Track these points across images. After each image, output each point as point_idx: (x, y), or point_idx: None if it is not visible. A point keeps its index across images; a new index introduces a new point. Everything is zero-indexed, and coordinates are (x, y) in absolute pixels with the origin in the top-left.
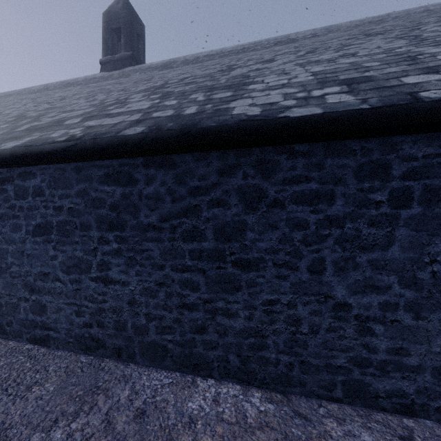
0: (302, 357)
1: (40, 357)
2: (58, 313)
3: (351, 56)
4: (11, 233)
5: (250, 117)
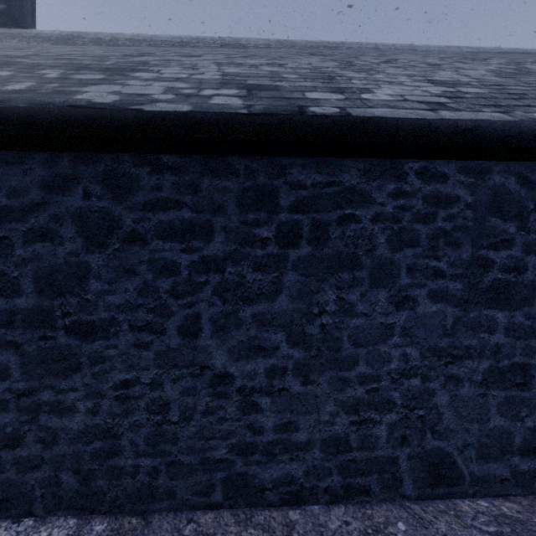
0: (170, 456)
1: None
2: None
3: (277, 66)
4: None
5: (90, 104)
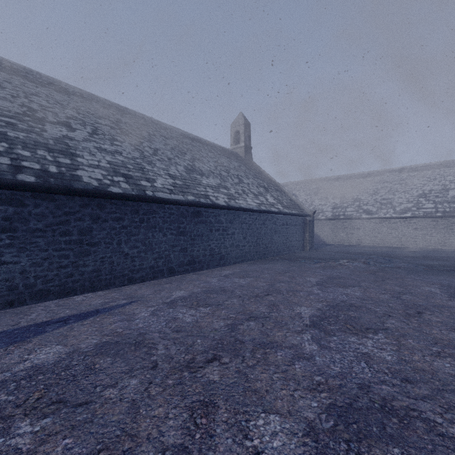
0: (114, 274)
1: None
2: None
3: (121, 155)
4: None
5: (96, 187)
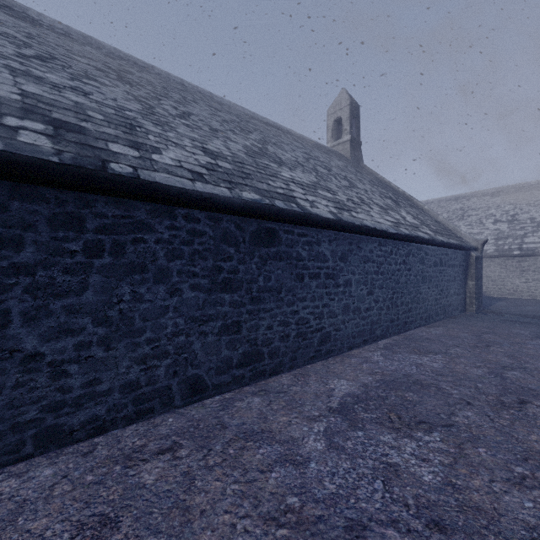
0: None
1: None
2: None
3: (82, 95)
4: None
5: None
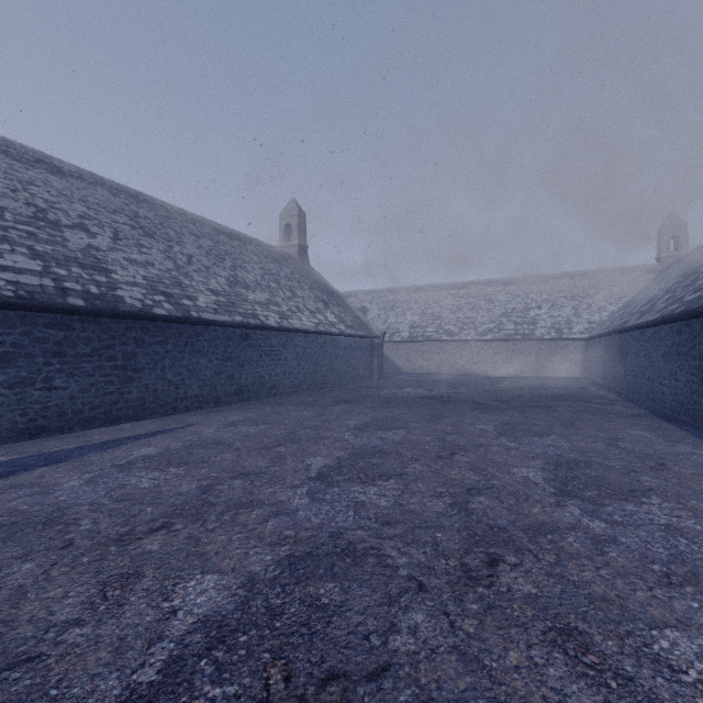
0: (159, 403)
1: None
2: None
3: (154, 267)
4: None
5: (141, 309)
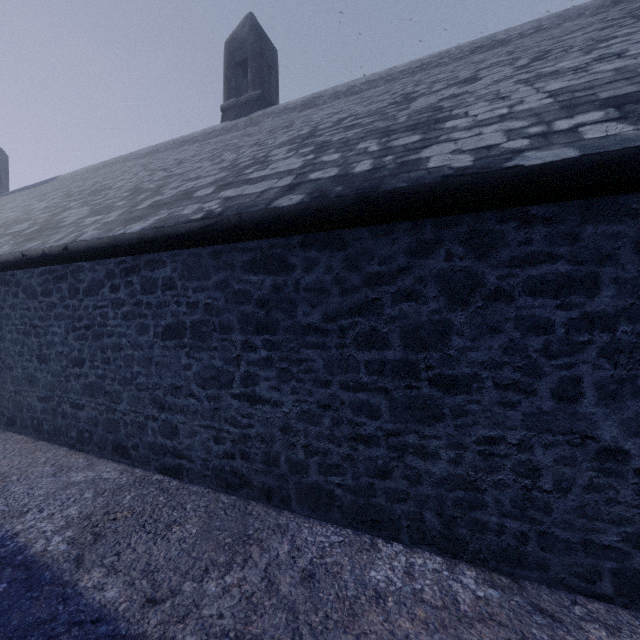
0: (541, 525)
1: (173, 491)
2: (193, 437)
3: (616, 58)
4: (137, 336)
5: (458, 170)
